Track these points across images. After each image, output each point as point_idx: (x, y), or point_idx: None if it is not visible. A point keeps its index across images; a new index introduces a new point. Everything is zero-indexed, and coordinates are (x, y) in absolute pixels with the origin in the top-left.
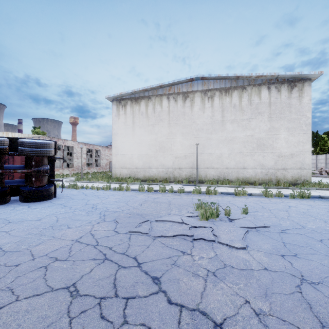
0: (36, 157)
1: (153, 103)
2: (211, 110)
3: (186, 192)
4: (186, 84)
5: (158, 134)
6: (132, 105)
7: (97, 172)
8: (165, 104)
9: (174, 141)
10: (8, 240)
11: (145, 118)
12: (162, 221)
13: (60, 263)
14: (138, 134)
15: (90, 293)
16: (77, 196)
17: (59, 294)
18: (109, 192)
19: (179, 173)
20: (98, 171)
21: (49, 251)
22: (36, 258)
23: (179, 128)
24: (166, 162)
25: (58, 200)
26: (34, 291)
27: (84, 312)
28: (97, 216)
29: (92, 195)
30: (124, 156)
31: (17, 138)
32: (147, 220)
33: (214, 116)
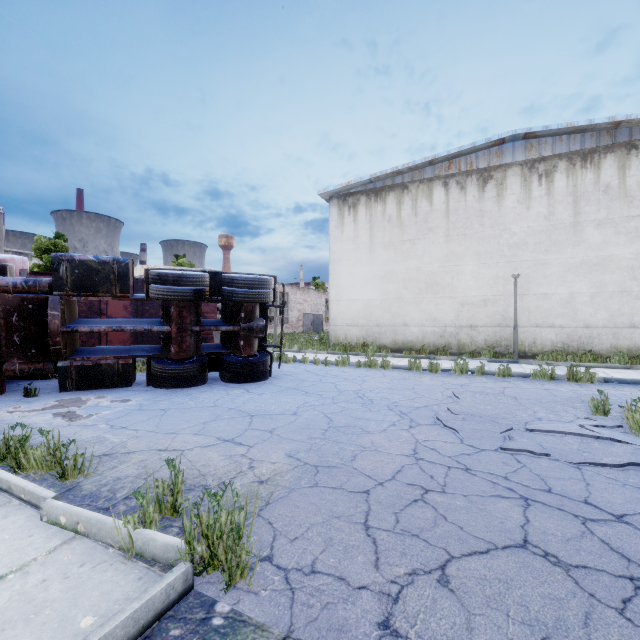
0: (247, 304)
1: (414, 197)
2: (547, 203)
3: (515, 374)
4: (486, 151)
5: (423, 259)
6: (369, 203)
7: (286, 334)
8: (439, 197)
9: (458, 270)
10: (292, 446)
11: (395, 228)
12: (545, 433)
13: (444, 498)
14: (380, 261)
15: (589, 565)
16: (305, 376)
17: (524, 557)
18: (353, 370)
19: (471, 336)
20: (286, 332)
21: (390, 472)
22: (383, 482)
23: (469, 245)
24: (442, 314)
25: (281, 382)
26: (464, 544)
27: (631, 602)
28: (391, 413)
29: (330, 375)
30: (353, 302)
31: (214, 272)
32: (510, 428)
33: (554, 215)
